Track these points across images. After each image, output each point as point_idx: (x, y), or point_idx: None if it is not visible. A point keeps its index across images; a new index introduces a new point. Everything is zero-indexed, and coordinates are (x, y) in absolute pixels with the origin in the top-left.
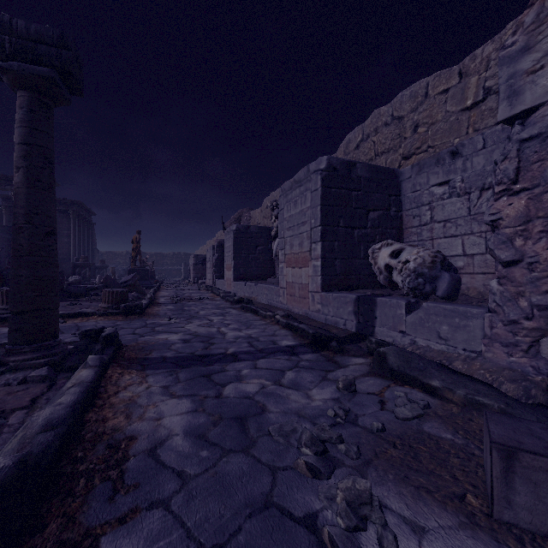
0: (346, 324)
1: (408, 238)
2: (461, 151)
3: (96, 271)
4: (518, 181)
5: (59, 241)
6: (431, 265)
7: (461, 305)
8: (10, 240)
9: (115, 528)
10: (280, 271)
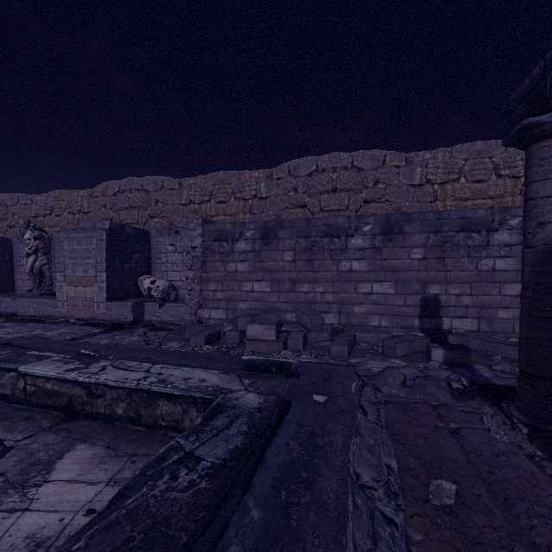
0: (126, 318)
1: (154, 269)
2: (179, 233)
3: None
4: (192, 267)
5: None
6: (169, 288)
7: (179, 303)
8: None
9: None
10: (58, 288)
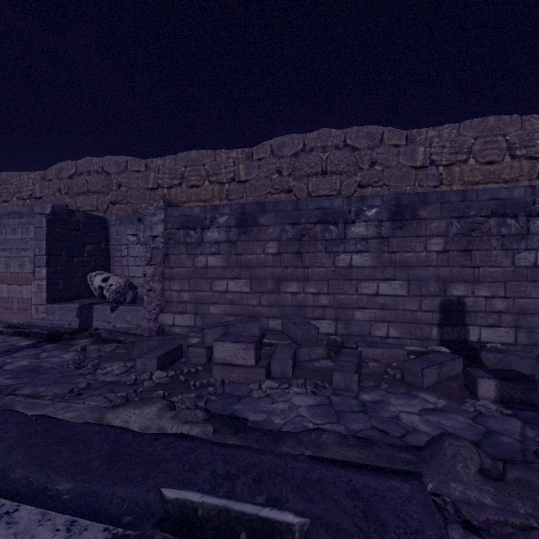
0: (71, 324)
1: (114, 263)
2: (143, 221)
3: None
4: (152, 261)
5: None
6: (124, 287)
7: (136, 306)
8: None
9: (14, 392)
10: None
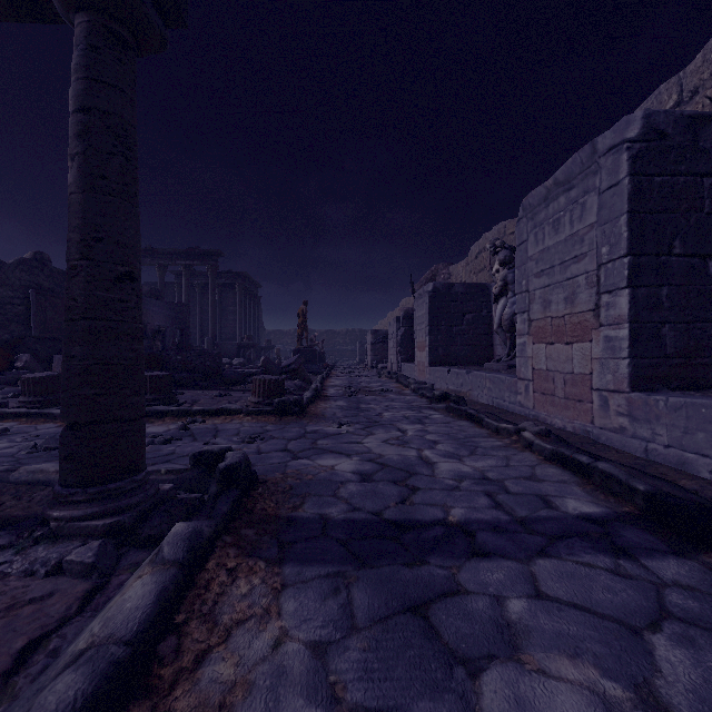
0: None
1: None
2: None
3: (261, 352)
4: None
5: (226, 318)
6: None
7: None
8: (175, 317)
9: None
10: (518, 349)
